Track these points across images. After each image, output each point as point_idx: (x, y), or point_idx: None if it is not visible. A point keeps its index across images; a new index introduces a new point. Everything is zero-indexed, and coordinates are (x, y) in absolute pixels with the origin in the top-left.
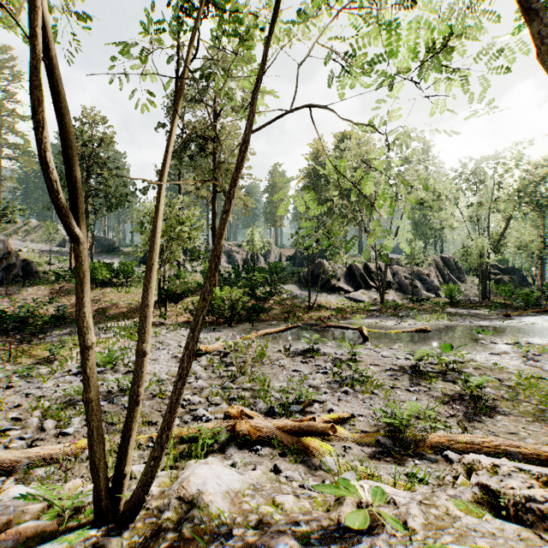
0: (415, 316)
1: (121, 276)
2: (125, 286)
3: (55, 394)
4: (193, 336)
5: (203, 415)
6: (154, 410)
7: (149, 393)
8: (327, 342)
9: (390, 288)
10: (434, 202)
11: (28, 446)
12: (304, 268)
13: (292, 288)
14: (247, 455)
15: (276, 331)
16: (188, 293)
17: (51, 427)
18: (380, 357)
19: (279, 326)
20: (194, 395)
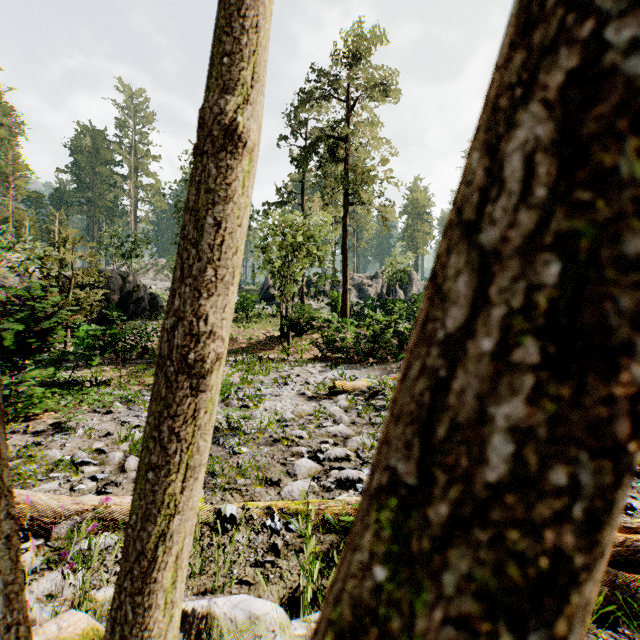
0: None
1: (241, 310)
2: (245, 321)
3: None
4: None
5: (357, 481)
6: (275, 462)
7: (268, 436)
8: None
9: None
10: None
11: (96, 492)
12: None
13: None
14: None
15: None
16: (314, 329)
17: (134, 468)
18: None
19: None
20: (335, 445)
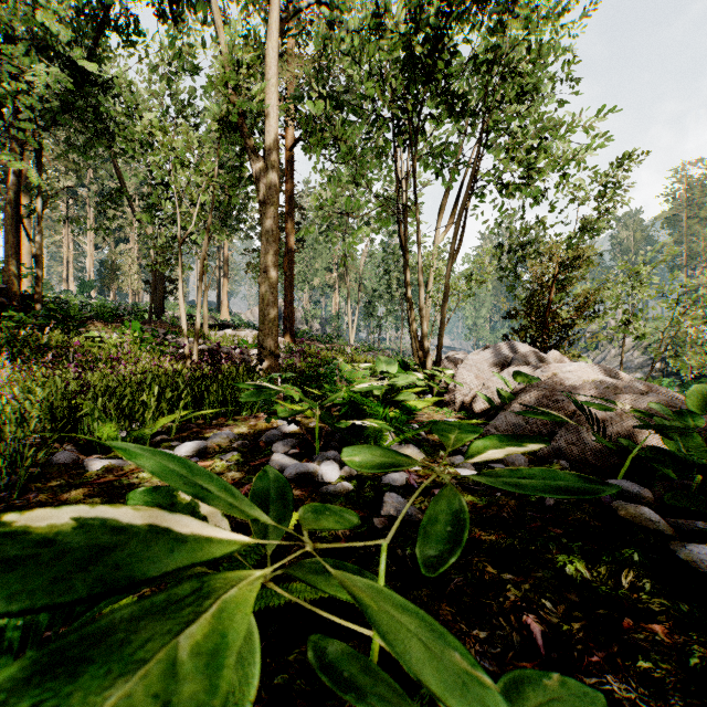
0: None
1: None
2: None
3: None
4: None
5: None
6: None
7: None
8: None
9: None
10: None
11: None
12: None
13: None
14: None
15: None
16: None
17: None
18: None
19: None
20: None
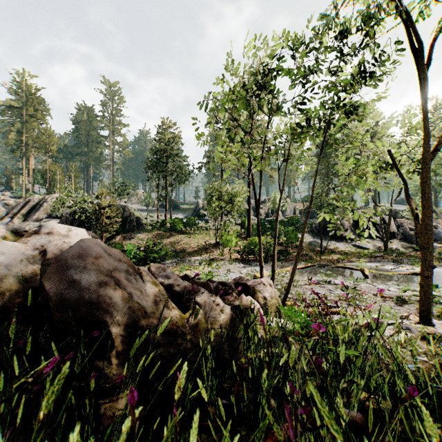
0: (414, 263)
1: (187, 226)
2: (191, 233)
3: None
4: (295, 266)
5: None
6: None
7: None
8: (336, 277)
9: (394, 238)
10: (437, 166)
11: None
12: (315, 219)
13: (306, 236)
14: None
15: (299, 268)
16: None
17: None
18: (376, 289)
19: (300, 265)
20: None
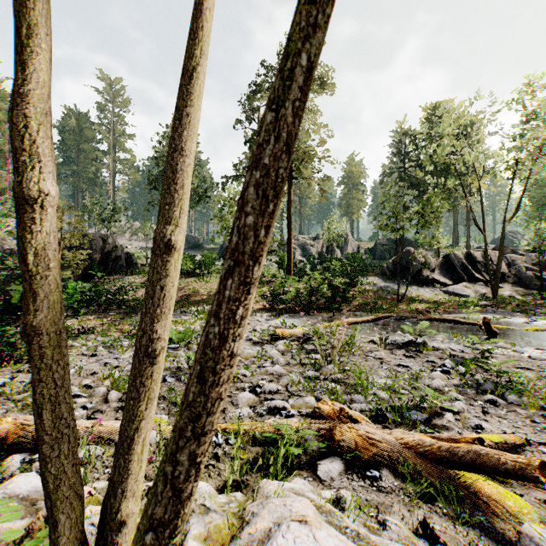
0: None
1: (202, 267)
2: (206, 276)
3: (128, 365)
4: (279, 125)
5: (282, 408)
6: None
7: None
8: (434, 335)
9: (503, 282)
10: None
11: (86, 417)
12: (386, 261)
13: (374, 280)
14: (358, 484)
15: (363, 321)
16: (263, 283)
17: (115, 399)
18: (526, 359)
19: (365, 317)
20: (270, 382)
